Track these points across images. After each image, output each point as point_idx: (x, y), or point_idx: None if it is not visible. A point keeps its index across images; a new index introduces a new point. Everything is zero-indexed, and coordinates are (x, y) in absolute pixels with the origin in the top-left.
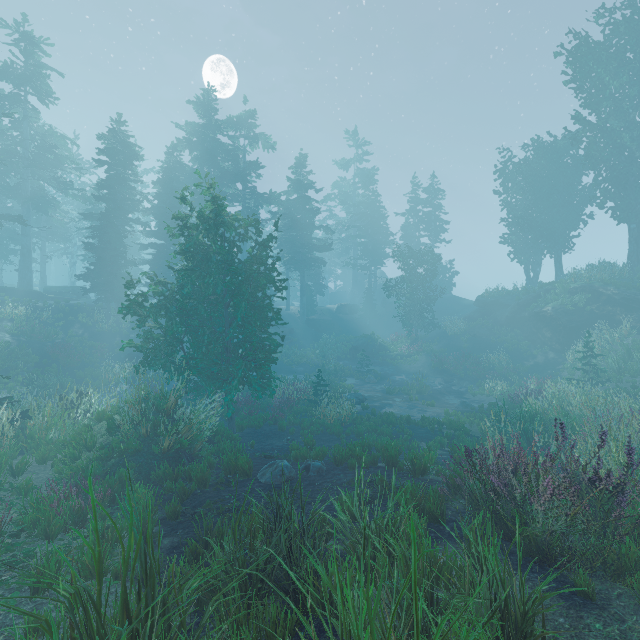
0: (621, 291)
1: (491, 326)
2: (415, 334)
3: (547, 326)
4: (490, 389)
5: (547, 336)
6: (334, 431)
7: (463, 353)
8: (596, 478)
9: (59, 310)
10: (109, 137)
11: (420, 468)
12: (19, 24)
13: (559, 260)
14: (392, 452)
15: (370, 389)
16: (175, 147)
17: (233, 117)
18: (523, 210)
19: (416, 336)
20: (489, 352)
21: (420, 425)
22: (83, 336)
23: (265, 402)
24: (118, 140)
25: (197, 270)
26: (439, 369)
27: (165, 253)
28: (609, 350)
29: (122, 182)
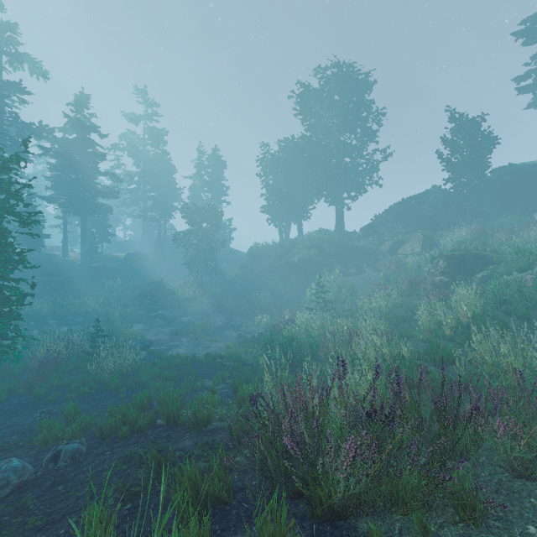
0: (334, 248)
1: (258, 272)
2: (201, 279)
3: (294, 271)
4: (259, 321)
5: (294, 279)
6: (112, 386)
7: (239, 294)
8: (372, 410)
9: None
10: None
11: (203, 420)
12: None
13: (300, 225)
14: (173, 407)
15: (158, 332)
16: None
17: None
18: (279, 187)
19: (201, 281)
20: (257, 292)
21: (204, 362)
22: None
23: (20, 365)
24: None
25: None
26: (220, 308)
27: None
28: (329, 287)
29: None
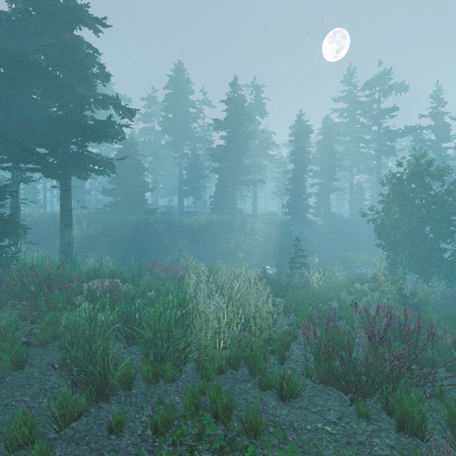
0: None
1: None
2: None
3: None
4: None
5: None
6: None
7: None
8: None
9: (274, 225)
10: (295, 125)
11: None
12: (252, 83)
13: None
14: None
15: None
16: (328, 117)
17: (370, 80)
18: None
19: None
20: None
21: None
22: (287, 239)
23: None
24: (300, 125)
25: (405, 204)
26: None
27: (325, 187)
28: None
29: (302, 149)
